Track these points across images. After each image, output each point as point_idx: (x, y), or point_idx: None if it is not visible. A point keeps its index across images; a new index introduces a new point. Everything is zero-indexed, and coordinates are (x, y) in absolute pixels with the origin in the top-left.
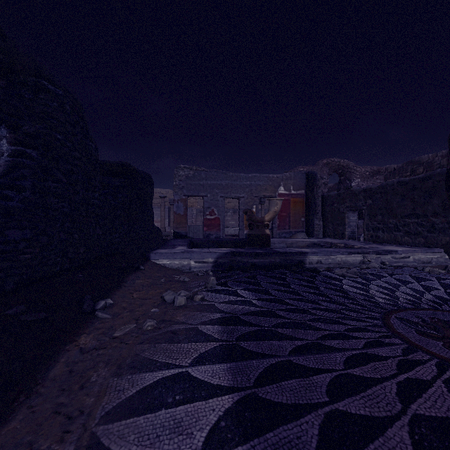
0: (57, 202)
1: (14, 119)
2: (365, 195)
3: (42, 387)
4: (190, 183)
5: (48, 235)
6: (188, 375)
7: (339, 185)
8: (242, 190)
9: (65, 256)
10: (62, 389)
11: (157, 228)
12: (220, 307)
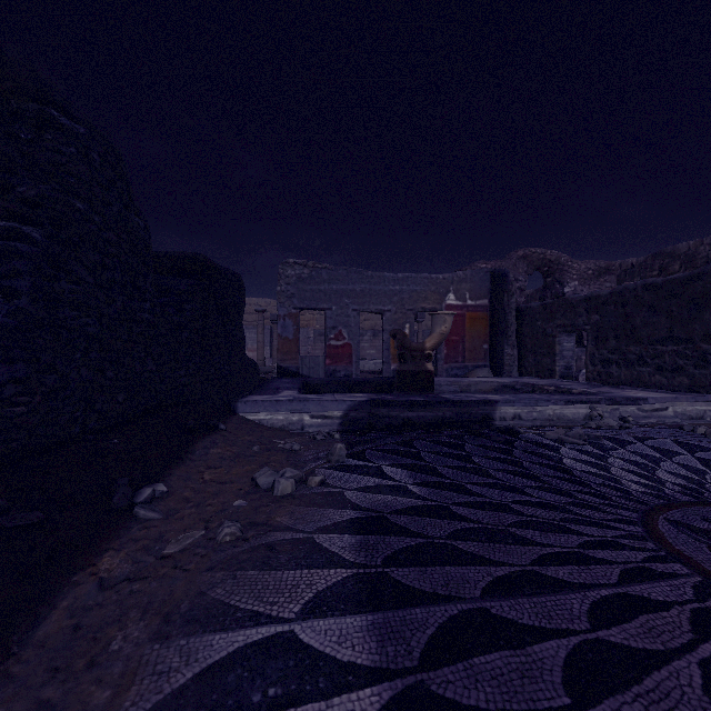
0: (76, 317)
1: (1, 175)
2: (589, 306)
3: (17, 663)
4: (303, 289)
5: (60, 372)
6: (294, 641)
7: (544, 291)
8: (387, 300)
9: (90, 409)
10: (55, 667)
11: (251, 361)
12: (353, 499)
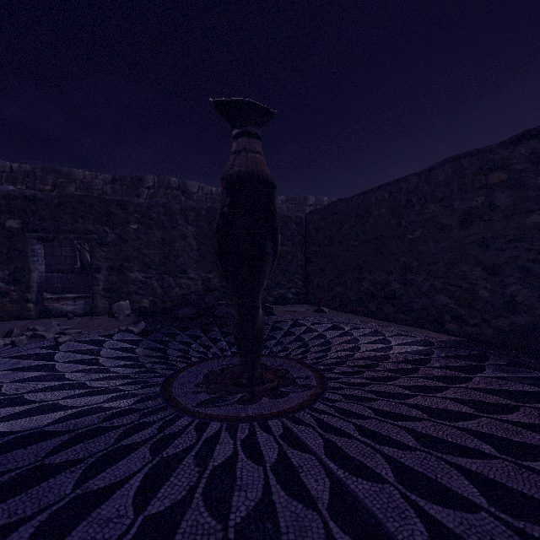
0: None
1: None
2: None
3: None
4: None
5: None
6: None
7: None
8: None
9: None
10: None
11: None
12: None
